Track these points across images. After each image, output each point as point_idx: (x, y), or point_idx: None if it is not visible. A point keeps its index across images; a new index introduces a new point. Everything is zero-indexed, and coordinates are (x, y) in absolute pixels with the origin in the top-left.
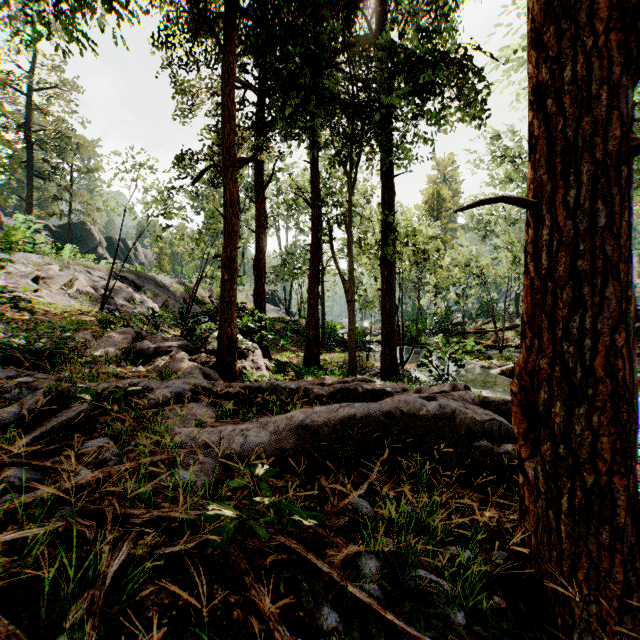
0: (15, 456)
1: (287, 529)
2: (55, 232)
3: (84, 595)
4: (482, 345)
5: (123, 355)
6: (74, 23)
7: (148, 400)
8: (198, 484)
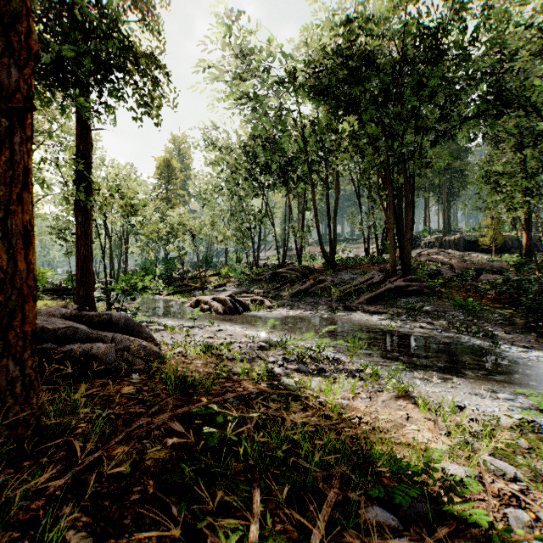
0: None
1: None
2: None
3: None
4: (192, 287)
5: None
6: None
7: None
8: None
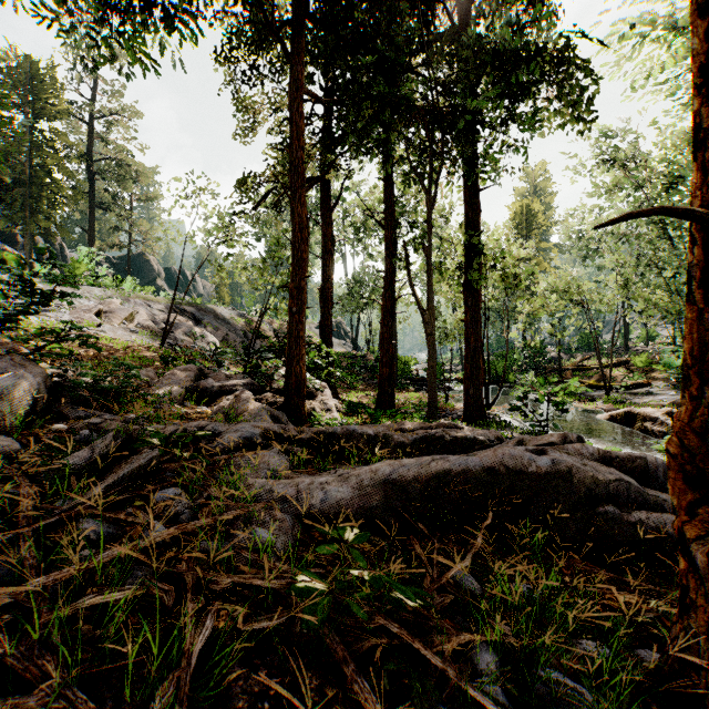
0: (88, 507)
1: (384, 607)
2: (115, 264)
3: (169, 677)
4: (583, 385)
5: (187, 394)
6: (138, 43)
7: (216, 445)
8: (278, 545)
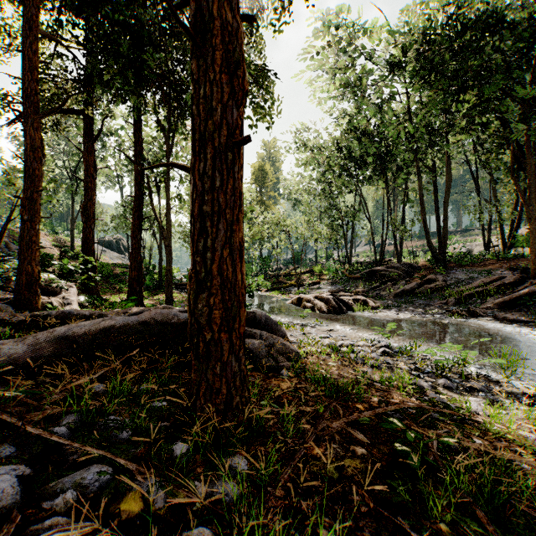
0: None
1: (1, 406)
2: None
3: None
4: (288, 284)
5: None
6: None
7: None
8: None
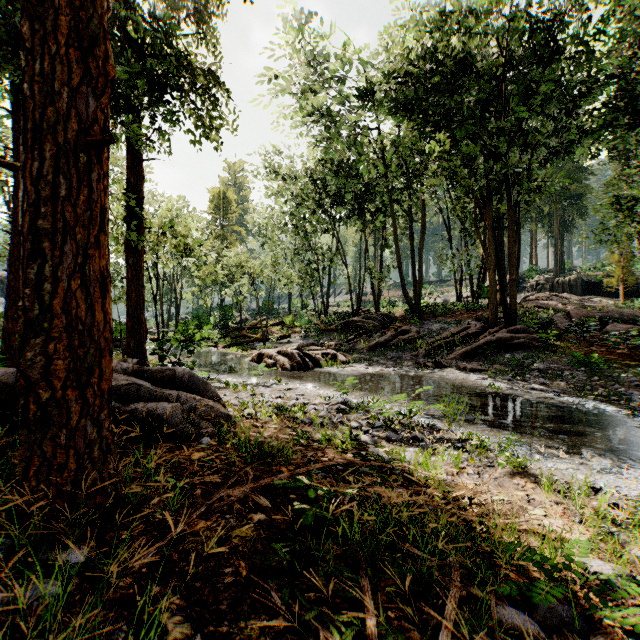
0: None
1: None
2: None
3: None
4: (252, 338)
5: None
6: None
7: None
8: None
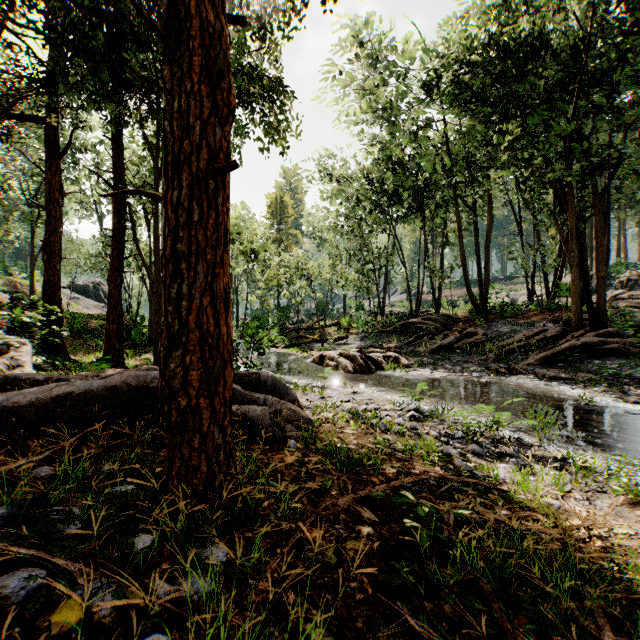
0: None
1: None
2: None
3: None
4: (310, 339)
5: None
6: None
7: None
8: None
